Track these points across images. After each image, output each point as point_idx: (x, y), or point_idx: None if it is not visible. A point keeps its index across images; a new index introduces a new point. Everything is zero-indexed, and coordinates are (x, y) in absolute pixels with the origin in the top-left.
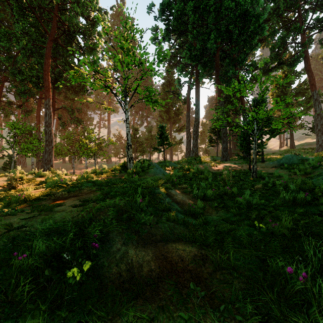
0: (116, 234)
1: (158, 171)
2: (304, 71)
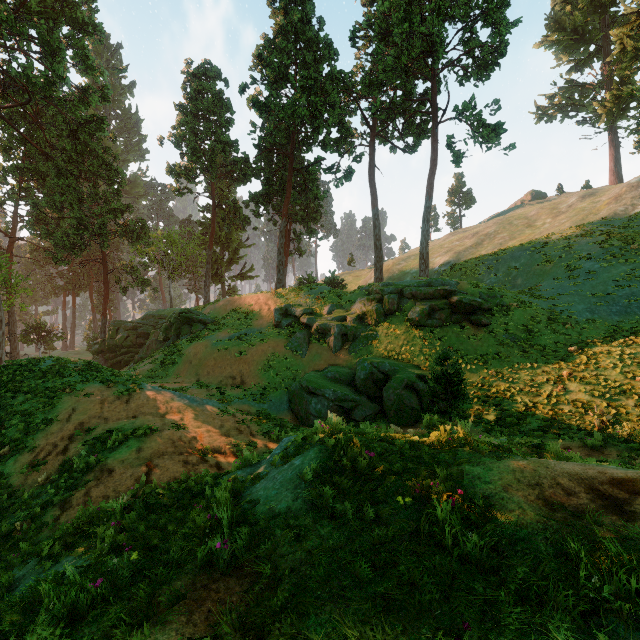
0: None
1: None
2: None
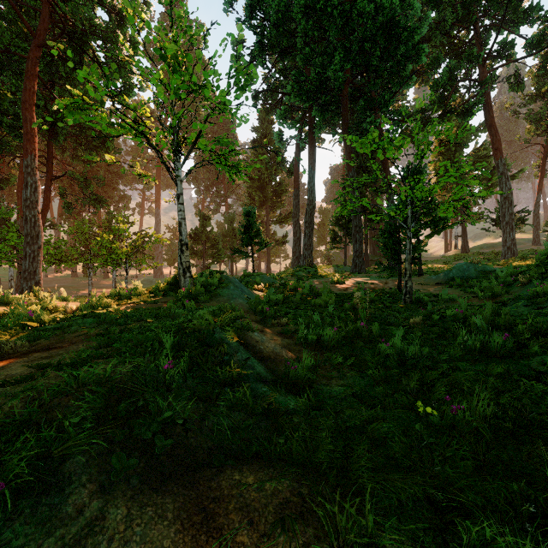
0: (88, 460)
1: (238, 293)
2: (483, 127)
